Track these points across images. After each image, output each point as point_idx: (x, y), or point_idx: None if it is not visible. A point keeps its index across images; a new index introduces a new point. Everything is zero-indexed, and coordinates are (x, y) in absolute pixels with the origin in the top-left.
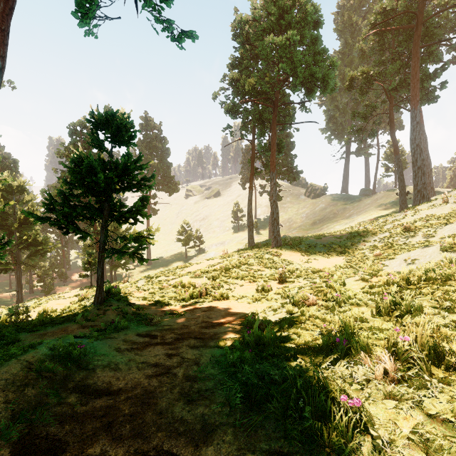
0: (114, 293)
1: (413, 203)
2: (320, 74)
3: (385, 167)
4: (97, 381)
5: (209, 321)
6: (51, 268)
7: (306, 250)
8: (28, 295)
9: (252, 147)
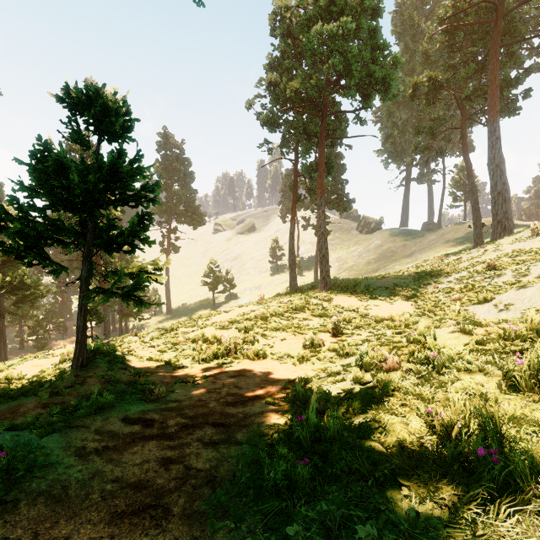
0: (105, 352)
1: (492, 236)
2: (380, 74)
3: (453, 195)
4: (9, 534)
5: (237, 394)
6: (47, 318)
7: (363, 294)
8: (17, 351)
9: (295, 168)
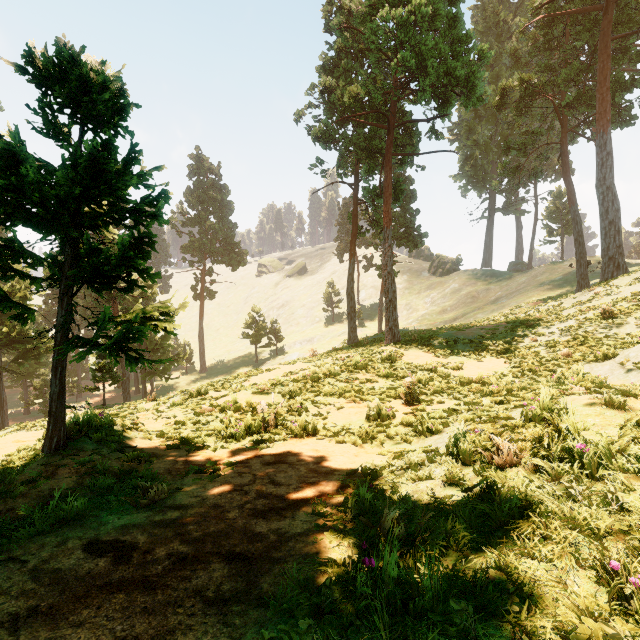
0: (97, 427)
1: (602, 277)
2: (462, 71)
3: (548, 228)
4: None
5: (272, 494)
6: None
7: (441, 348)
8: (22, 417)
9: (354, 194)
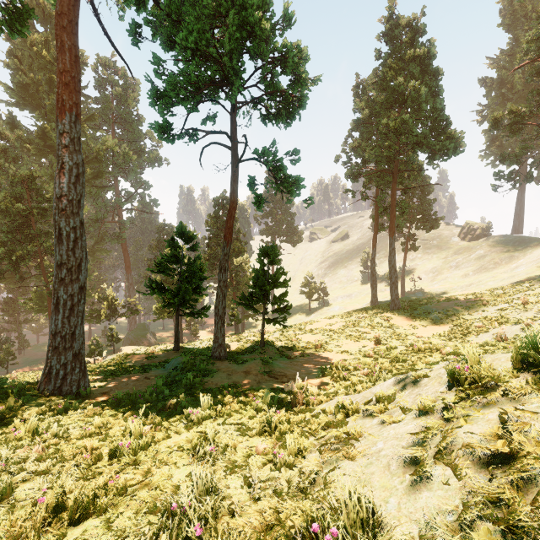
0: (267, 342)
1: None
2: (437, 146)
3: None
4: (278, 370)
5: (319, 361)
6: None
7: (418, 316)
8: None
9: (375, 204)
